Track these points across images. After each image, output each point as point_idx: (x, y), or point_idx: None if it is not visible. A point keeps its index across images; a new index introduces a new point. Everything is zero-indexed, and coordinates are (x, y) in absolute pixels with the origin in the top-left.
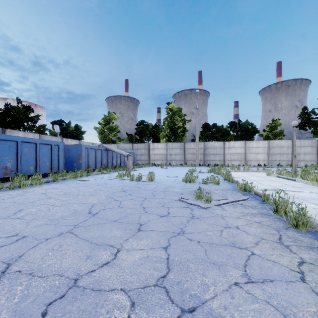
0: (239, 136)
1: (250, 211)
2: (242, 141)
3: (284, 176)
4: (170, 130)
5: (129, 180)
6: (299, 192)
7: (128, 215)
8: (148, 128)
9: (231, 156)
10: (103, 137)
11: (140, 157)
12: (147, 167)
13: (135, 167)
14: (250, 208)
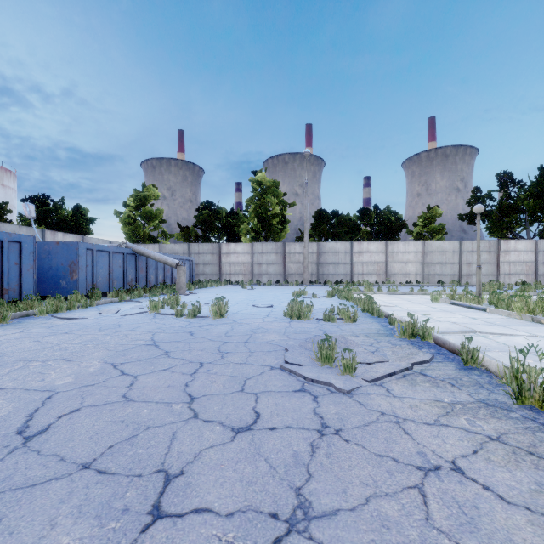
0: (375, 233)
1: (455, 396)
2: (381, 242)
3: (465, 303)
4: (258, 221)
5: (174, 316)
6: (512, 335)
7: (138, 435)
8: (219, 216)
9: (364, 267)
10: (132, 231)
11: (203, 269)
12: (217, 286)
13: (193, 287)
14: (450, 388)
